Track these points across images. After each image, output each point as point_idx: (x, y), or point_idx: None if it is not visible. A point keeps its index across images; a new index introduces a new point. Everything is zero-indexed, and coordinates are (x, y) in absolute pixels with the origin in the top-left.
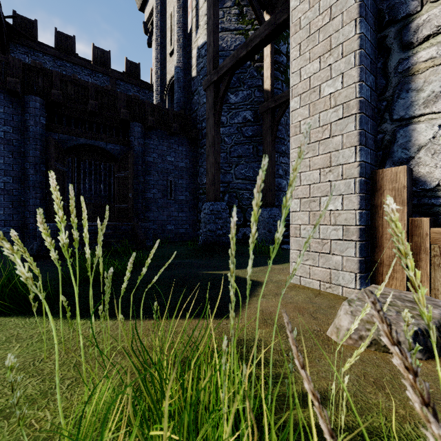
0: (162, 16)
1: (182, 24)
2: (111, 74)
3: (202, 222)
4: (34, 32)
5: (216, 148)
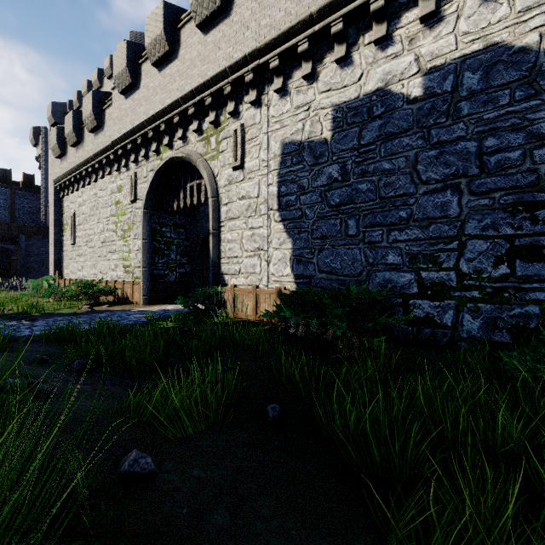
0: (47, 162)
1: None
2: (12, 187)
3: None
4: None
5: None
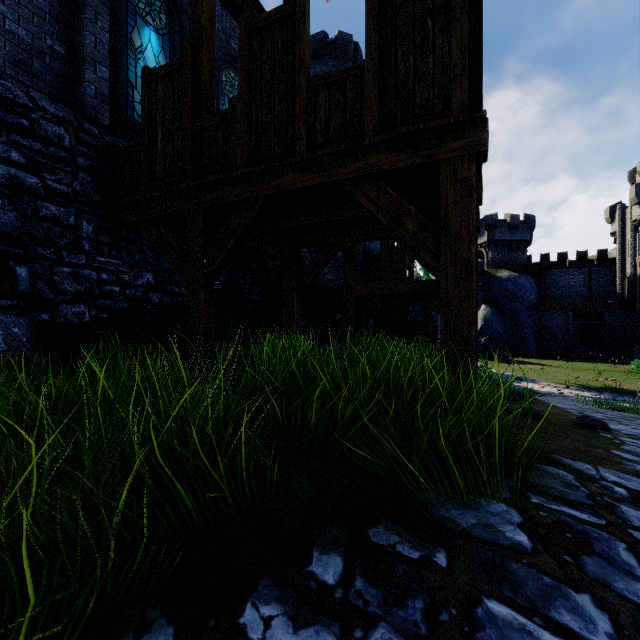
0: (623, 236)
1: (633, 256)
2: (589, 266)
3: (634, 352)
4: (548, 258)
5: (639, 328)
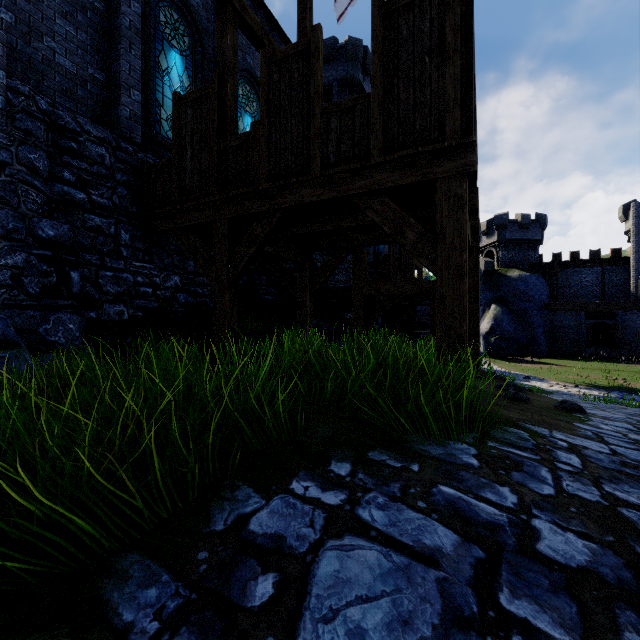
0: (637, 235)
1: None
2: (602, 265)
3: None
4: (560, 257)
5: None
